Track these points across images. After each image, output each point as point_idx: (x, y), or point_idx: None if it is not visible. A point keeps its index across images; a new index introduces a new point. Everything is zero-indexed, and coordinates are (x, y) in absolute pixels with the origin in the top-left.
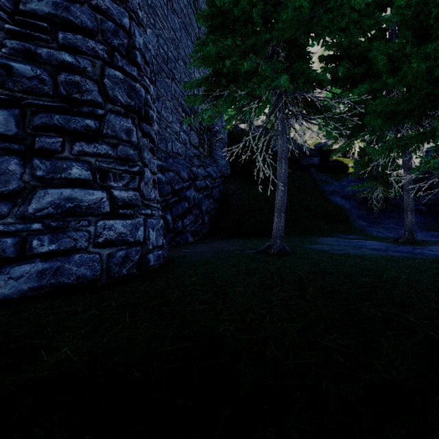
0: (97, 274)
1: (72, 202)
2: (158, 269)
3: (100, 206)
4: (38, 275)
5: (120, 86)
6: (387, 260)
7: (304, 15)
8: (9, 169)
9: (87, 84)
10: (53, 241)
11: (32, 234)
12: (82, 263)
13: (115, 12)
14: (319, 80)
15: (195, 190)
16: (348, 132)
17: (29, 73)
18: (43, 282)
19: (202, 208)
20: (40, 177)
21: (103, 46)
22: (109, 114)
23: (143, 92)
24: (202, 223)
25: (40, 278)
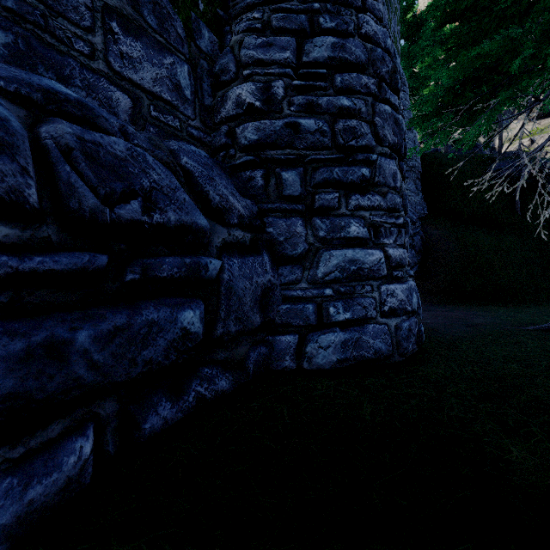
0: (390, 348)
1: (355, 265)
2: (429, 346)
3: (379, 268)
4: (341, 346)
5: (388, 123)
6: None
7: None
8: (296, 231)
9: (362, 127)
10: (346, 309)
11: (325, 301)
12: (376, 335)
13: (380, 35)
14: None
15: None
16: None
17: (313, 127)
18: (347, 354)
19: None
20: (321, 238)
21: (374, 80)
22: (379, 158)
23: (403, 125)
24: None
25: (344, 350)
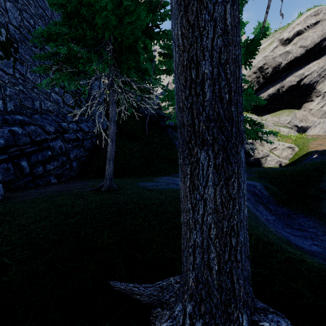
0: None
1: None
2: None
3: None
4: None
5: None
6: (171, 192)
7: (114, 22)
8: None
9: None
10: None
11: None
12: None
13: None
14: (147, 69)
15: (63, 141)
16: (174, 106)
17: None
18: None
19: (70, 156)
20: None
21: None
22: None
23: None
24: (71, 167)
25: None
